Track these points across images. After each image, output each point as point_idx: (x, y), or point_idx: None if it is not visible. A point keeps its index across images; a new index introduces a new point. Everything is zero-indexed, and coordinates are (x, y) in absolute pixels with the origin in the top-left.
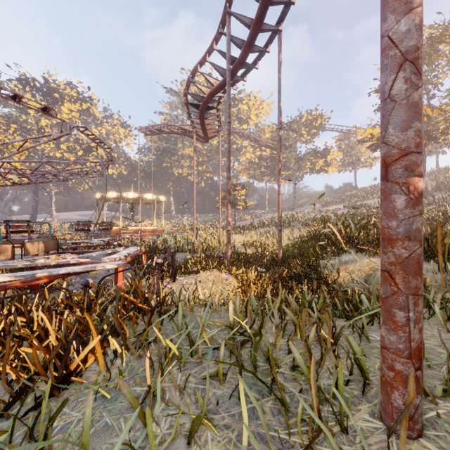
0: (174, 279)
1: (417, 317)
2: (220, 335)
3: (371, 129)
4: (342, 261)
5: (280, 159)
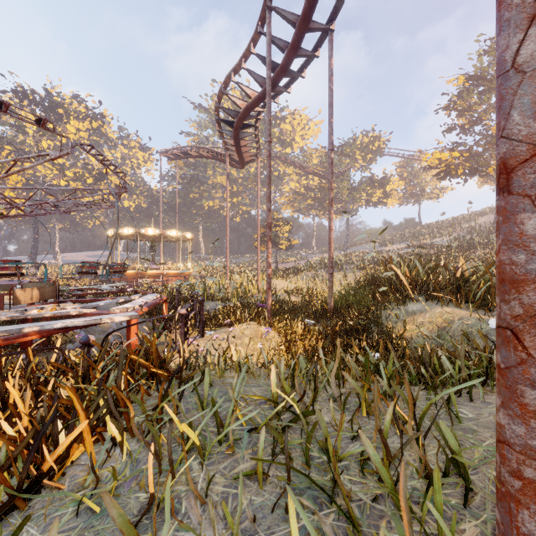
0: (201, 334)
1: None
2: (259, 411)
3: (439, 153)
4: (408, 312)
5: (331, 187)
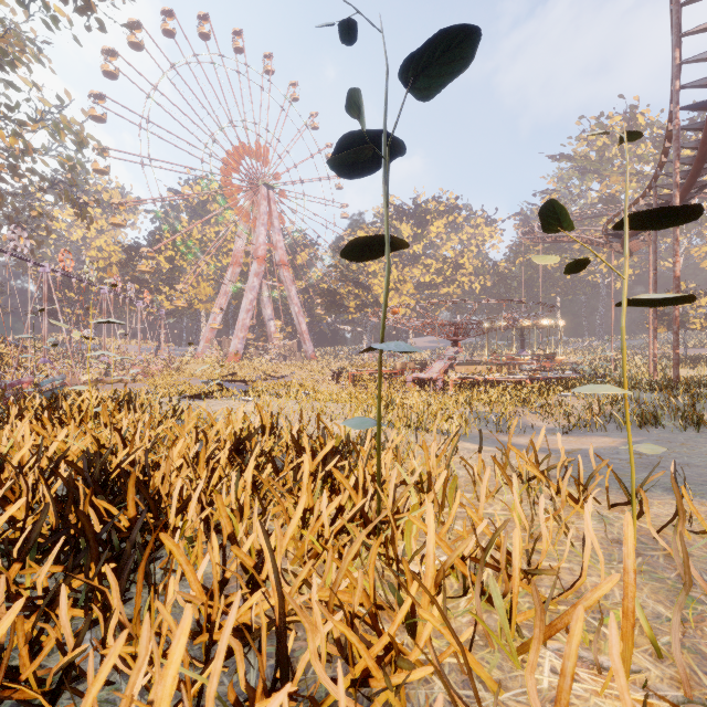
0: None
1: (676, 371)
2: None
3: None
4: None
5: None
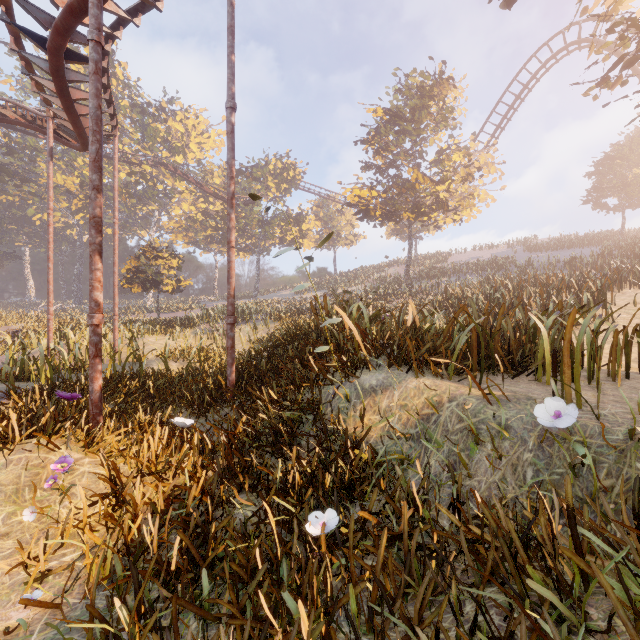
0: None
1: None
2: None
3: (359, 189)
4: (364, 388)
5: (232, 173)
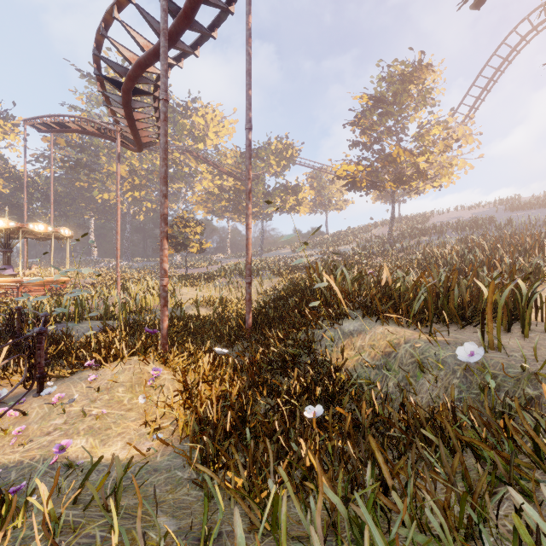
0: (39, 388)
1: None
2: None
3: (347, 165)
4: (344, 332)
5: (249, 175)
